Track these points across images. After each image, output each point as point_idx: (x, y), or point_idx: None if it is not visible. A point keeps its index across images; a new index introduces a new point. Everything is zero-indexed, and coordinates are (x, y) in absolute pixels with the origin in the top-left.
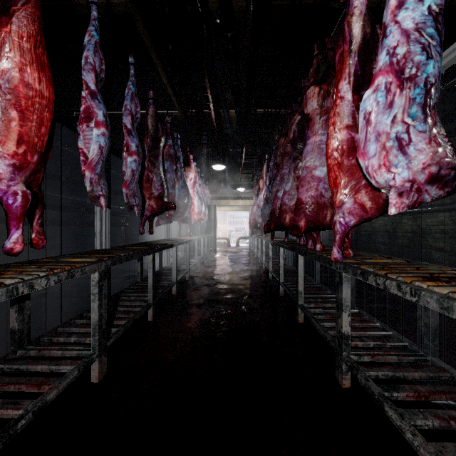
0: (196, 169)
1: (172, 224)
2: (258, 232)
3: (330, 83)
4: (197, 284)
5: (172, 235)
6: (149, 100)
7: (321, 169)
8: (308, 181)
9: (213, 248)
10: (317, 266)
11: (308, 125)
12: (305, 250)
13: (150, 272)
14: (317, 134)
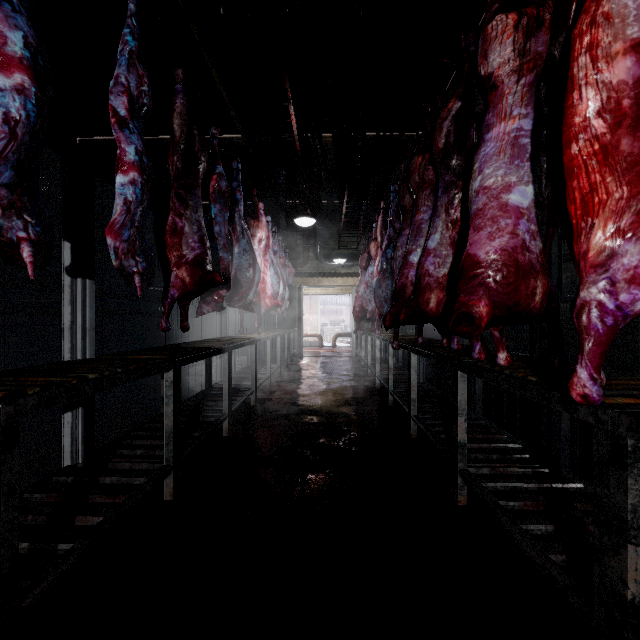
0: (269, 228)
1: (236, 313)
2: (365, 326)
3: (544, 1)
4: (267, 415)
5: (236, 331)
6: (175, 85)
7: (526, 190)
8: (495, 216)
9: (297, 350)
10: (477, 386)
11: (488, 101)
12: (471, 362)
13: (169, 405)
14: (512, 116)
